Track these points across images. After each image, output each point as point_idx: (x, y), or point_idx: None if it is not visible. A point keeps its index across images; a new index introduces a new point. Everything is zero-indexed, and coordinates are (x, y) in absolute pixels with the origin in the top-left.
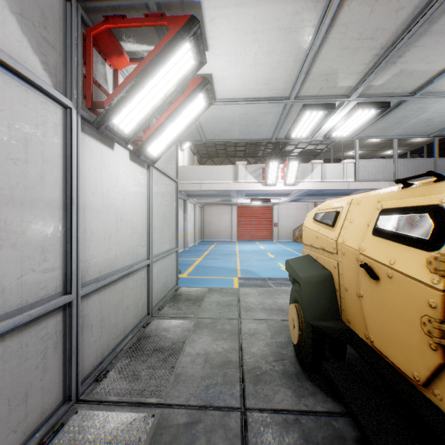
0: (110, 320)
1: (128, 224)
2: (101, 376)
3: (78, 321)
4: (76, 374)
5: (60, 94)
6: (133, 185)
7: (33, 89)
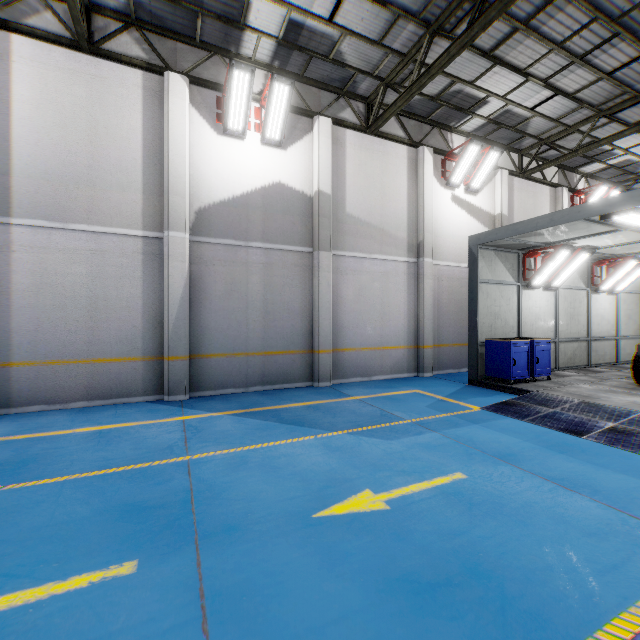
0: (598, 353)
1: (605, 320)
2: (596, 366)
3: (590, 346)
4: (590, 360)
5: (587, 288)
6: (607, 304)
7: (582, 290)
